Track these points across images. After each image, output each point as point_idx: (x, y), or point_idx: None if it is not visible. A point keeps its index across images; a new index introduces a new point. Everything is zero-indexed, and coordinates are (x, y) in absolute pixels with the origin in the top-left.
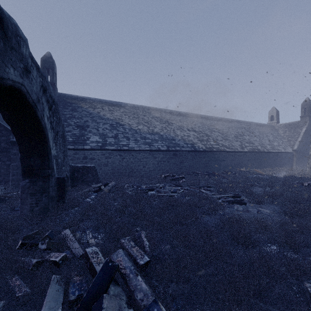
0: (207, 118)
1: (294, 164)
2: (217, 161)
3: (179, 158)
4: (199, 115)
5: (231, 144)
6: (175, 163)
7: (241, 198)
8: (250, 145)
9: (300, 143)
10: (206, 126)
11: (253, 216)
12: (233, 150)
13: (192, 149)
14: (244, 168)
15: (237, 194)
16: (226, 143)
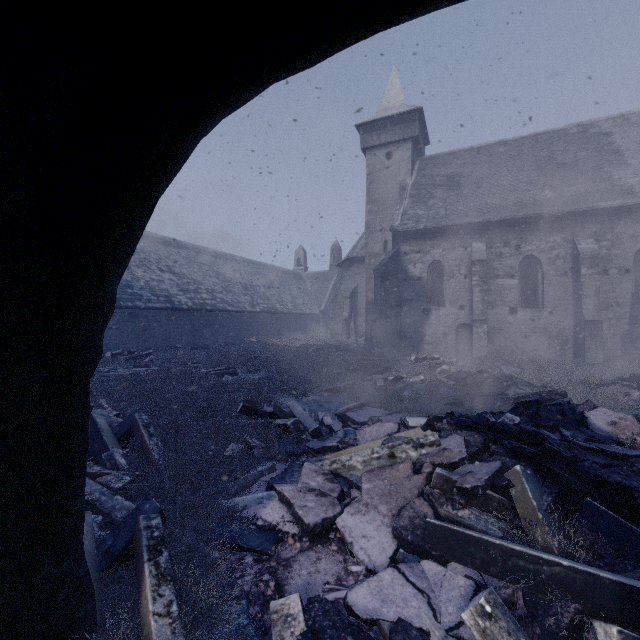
0: (197, 250)
1: (321, 331)
2: (213, 327)
3: (141, 322)
4: (182, 244)
5: (236, 299)
6: (133, 330)
7: (234, 369)
8: (264, 301)
9: (327, 301)
10: (196, 265)
11: (241, 383)
12: (239, 309)
13: (167, 305)
14: (254, 338)
15: (232, 367)
16: (228, 298)
